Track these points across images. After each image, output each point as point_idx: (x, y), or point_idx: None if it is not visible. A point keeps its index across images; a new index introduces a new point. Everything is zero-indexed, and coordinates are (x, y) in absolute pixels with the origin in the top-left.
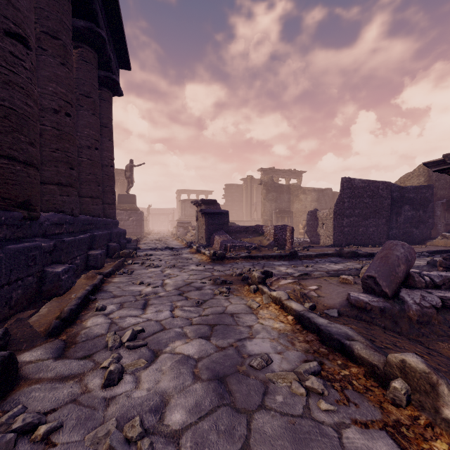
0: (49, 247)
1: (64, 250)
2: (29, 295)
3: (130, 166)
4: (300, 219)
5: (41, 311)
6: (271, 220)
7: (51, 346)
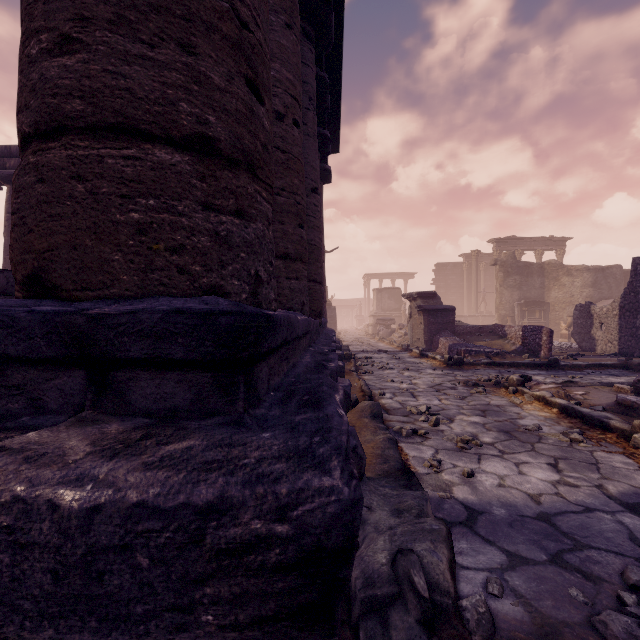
0: None
1: None
2: None
3: None
4: (562, 314)
5: None
6: (512, 316)
7: None
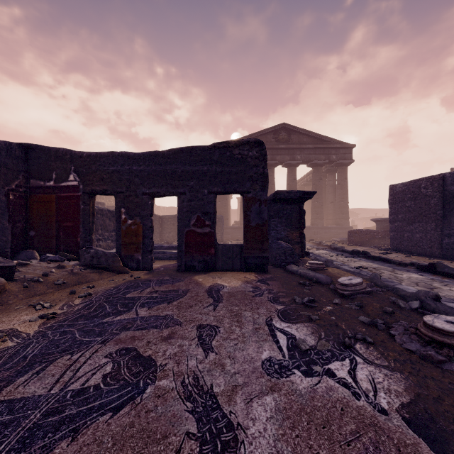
0: None
1: None
2: None
3: None
4: None
5: None
6: None
7: None
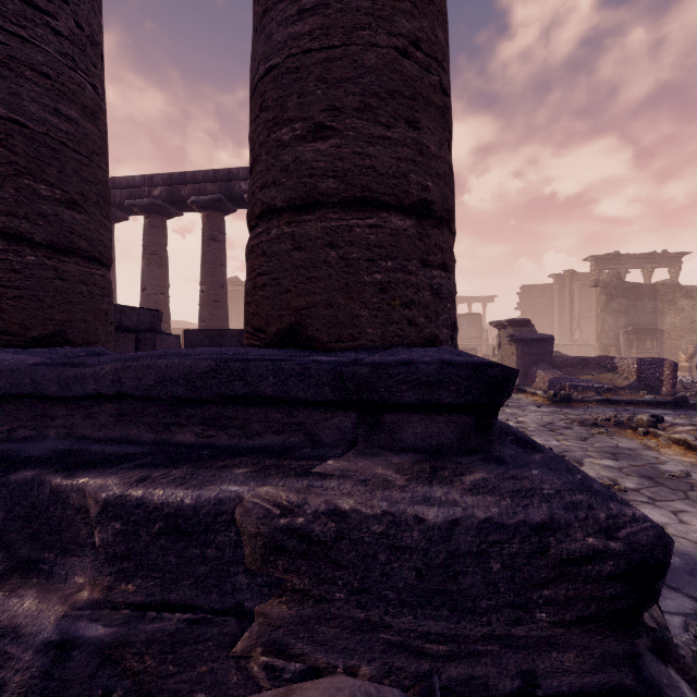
0: None
1: None
2: None
3: None
4: (679, 343)
5: None
6: (617, 345)
7: None
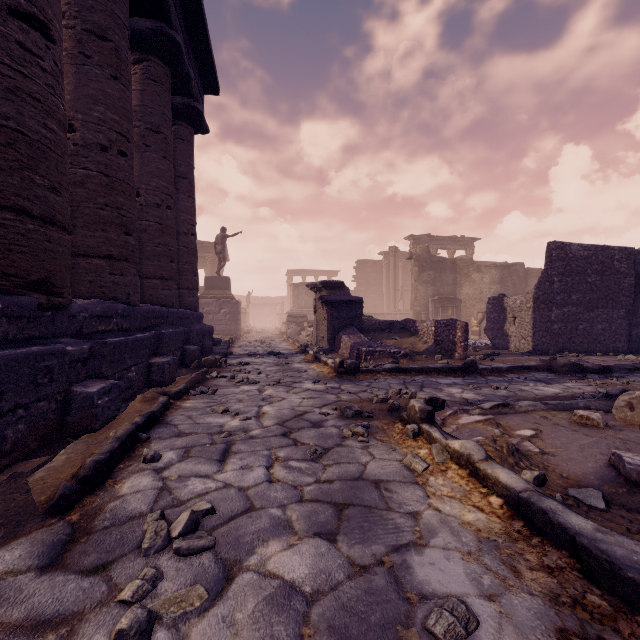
0: (82, 353)
1: (107, 357)
2: (41, 431)
3: (222, 237)
4: (472, 311)
5: (55, 459)
6: (427, 312)
7: (45, 537)
